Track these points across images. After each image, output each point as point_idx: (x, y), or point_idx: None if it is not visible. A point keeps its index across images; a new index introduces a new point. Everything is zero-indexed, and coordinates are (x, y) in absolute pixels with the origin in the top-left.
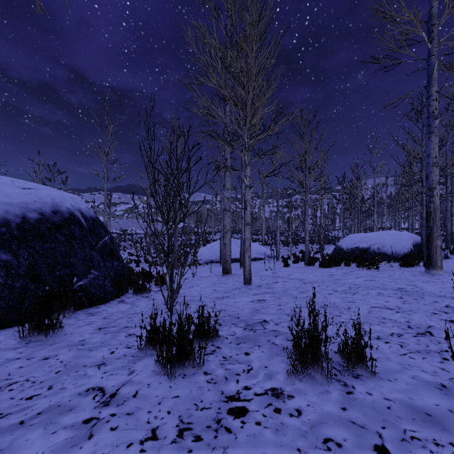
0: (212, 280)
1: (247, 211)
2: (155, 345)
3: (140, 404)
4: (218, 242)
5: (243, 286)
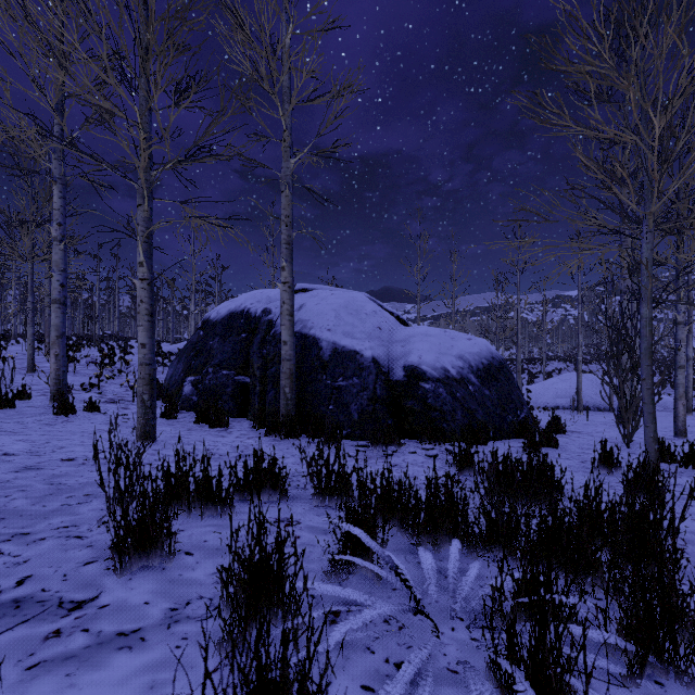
0: (613, 429)
1: (681, 352)
2: (664, 457)
3: (691, 475)
4: (561, 378)
5: (677, 438)
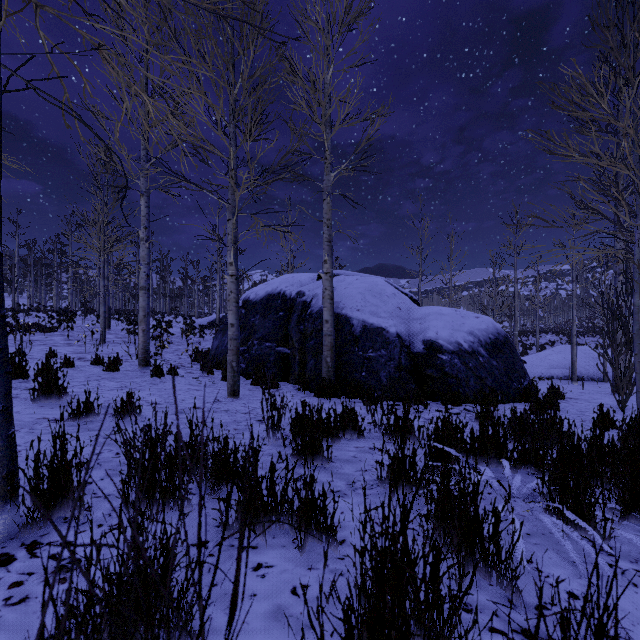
0: (608, 397)
1: None
2: None
3: None
4: (555, 350)
5: None
